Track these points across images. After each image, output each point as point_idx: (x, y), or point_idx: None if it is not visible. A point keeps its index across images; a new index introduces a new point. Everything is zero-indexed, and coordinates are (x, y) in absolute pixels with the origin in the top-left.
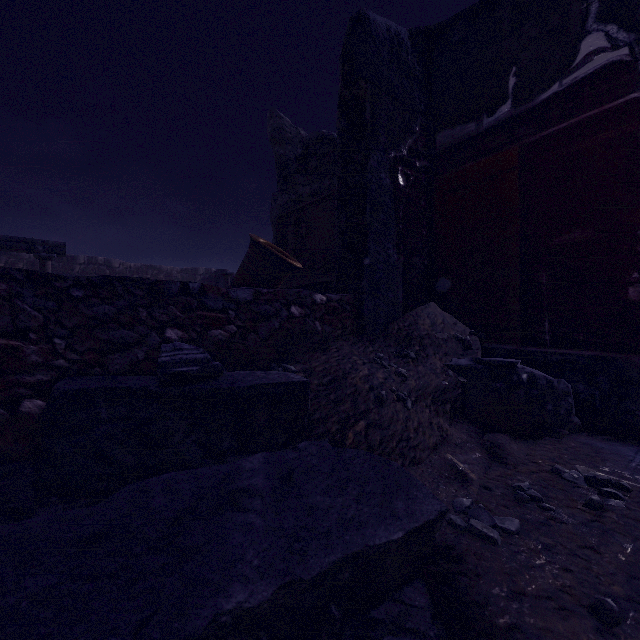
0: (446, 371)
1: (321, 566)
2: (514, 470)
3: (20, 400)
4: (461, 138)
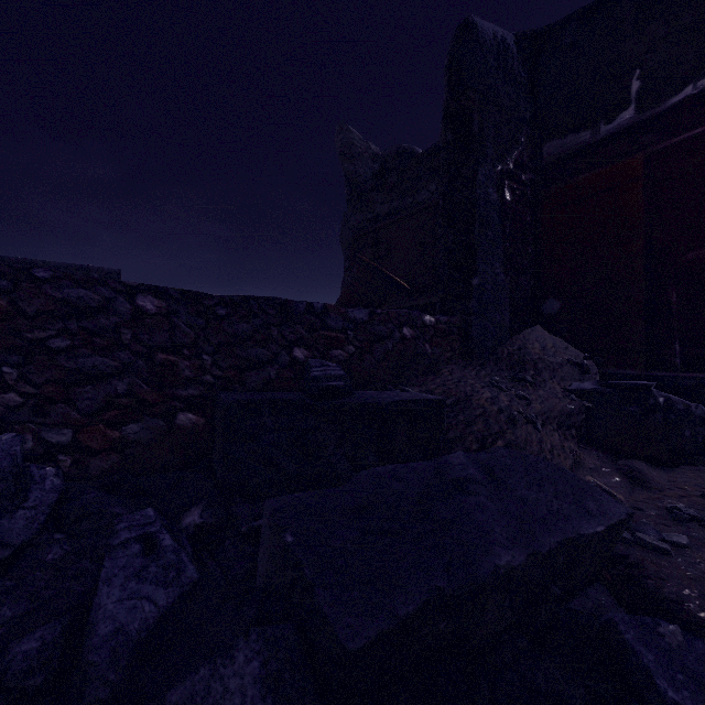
0: (568, 395)
1: (549, 545)
2: (661, 494)
3: (175, 413)
4: (573, 148)
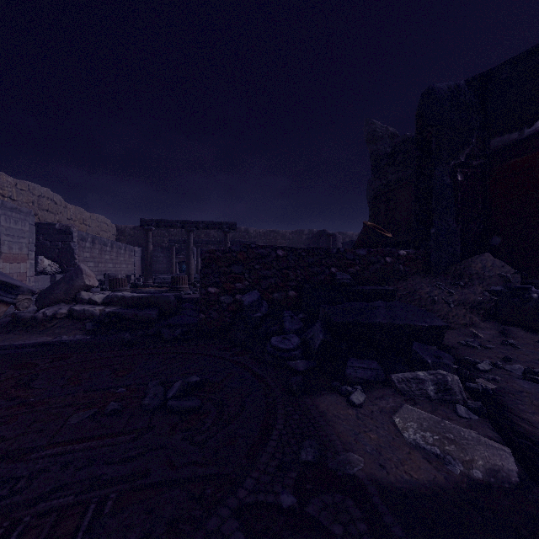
0: (484, 293)
1: (399, 323)
2: (512, 339)
3: (288, 291)
4: (508, 142)
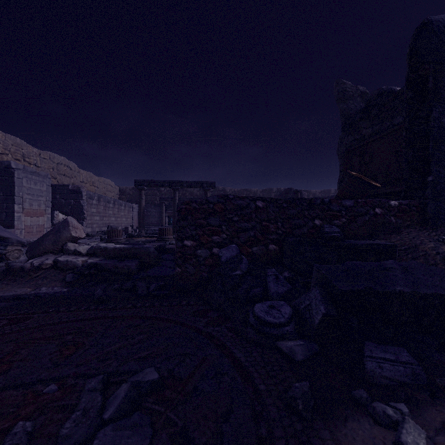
0: None
1: (426, 292)
2: None
3: (268, 244)
4: None
